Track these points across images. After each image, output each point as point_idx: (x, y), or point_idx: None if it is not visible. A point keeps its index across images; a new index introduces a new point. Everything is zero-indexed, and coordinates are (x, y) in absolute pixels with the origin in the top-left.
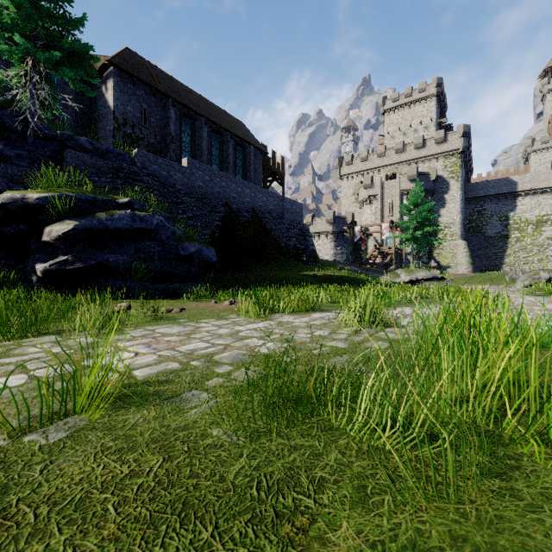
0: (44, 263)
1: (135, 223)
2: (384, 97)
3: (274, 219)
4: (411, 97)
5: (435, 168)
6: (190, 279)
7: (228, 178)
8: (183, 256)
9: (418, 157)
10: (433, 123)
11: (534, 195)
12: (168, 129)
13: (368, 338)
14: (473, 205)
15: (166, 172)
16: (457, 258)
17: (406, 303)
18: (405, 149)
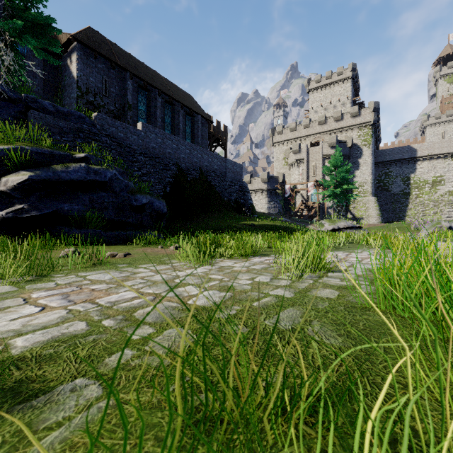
0: (1, 211)
1: (90, 176)
2: (309, 78)
3: (218, 177)
4: (331, 79)
5: (351, 137)
6: (142, 227)
7: (179, 141)
8: (135, 207)
9: (337, 128)
10: (349, 101)
11: (430, 160)
12: (126, 99)
13: (313, 285)
14: (381, 168)
15: (123, 134)
16: (369, 211)
17: (336, 247)
18: (327, 121)
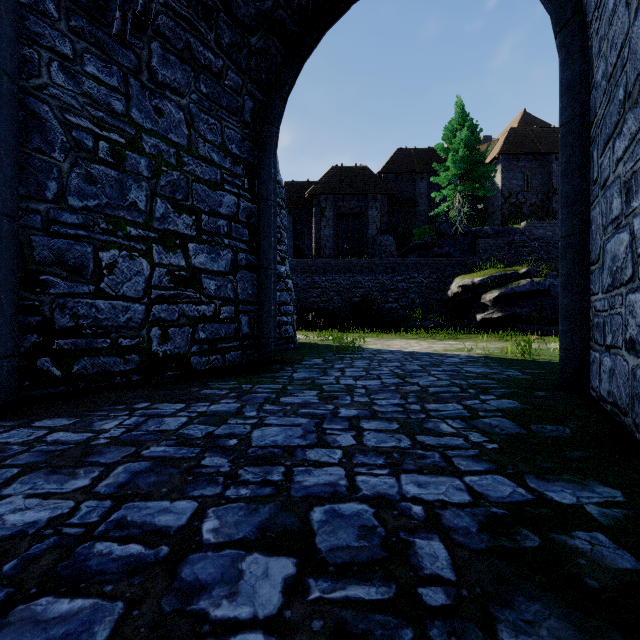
0: (480, 314)
1: (533, 287)
2: None
3: None
4: None
5: None
6: None
7: None
8: None
9: None
10: None
11: None
12: (550, 184)
13: None
14: None
15: (551, 232)
16: None
17: None
18: None
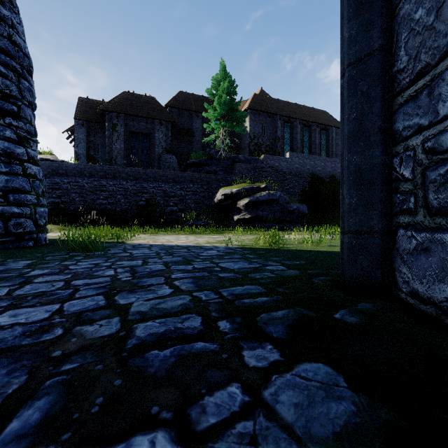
0: (237, 216)
1: (270, 197)
2: None
3: None
4: None
5: None
6: (292, 223)
7: (315, 158)
8: (290, 211)
9: None
10: None
11: None
12: (276, 134)
13: None
14: None
15: (278, 164)
16: None
17: None
18: None
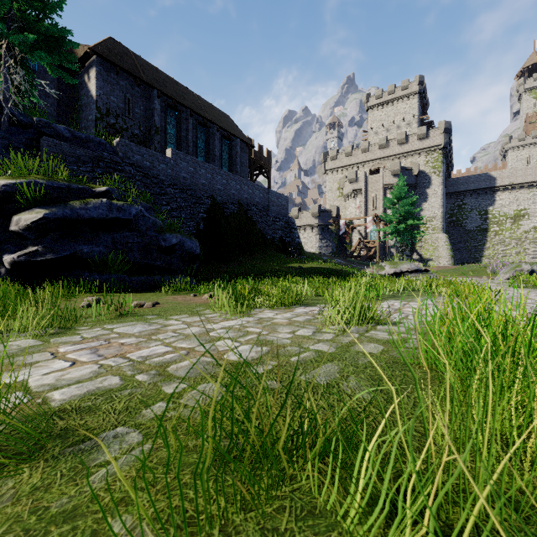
0: (12, 254)
1: (112, 213)
2: (368, 94)
3: (260, 212)
4: (394, 94)
5: (417, 163)
6: (172, 271)
7: (214, 169)
8: (164, 248)
9: (401, 152)
10: (415, 120)
11: (512, 190)
12: (153, 120)
13: (358, 339)
14: (453, 200)
15: (150, 163)
16: (439, 251)
17: (394, 296)
18: (389, 145)
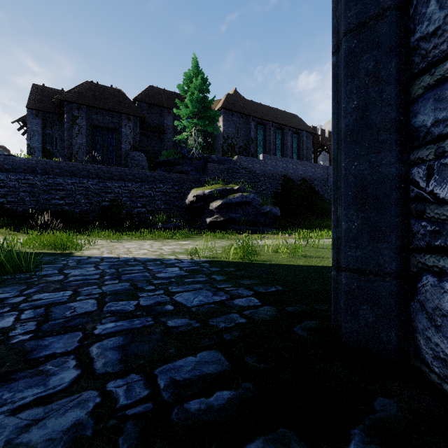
0: (209, 218)
1: (243, 199)
2: None
3: (320, 183)
4: None
5: None
6: (266, 225)
7: (287, 161)
8: (263, 213)
9: None
10: None
11: None
12: (250, 135)
13: None
14: None
15: (251, 165)
16: None
17: None
18: None
